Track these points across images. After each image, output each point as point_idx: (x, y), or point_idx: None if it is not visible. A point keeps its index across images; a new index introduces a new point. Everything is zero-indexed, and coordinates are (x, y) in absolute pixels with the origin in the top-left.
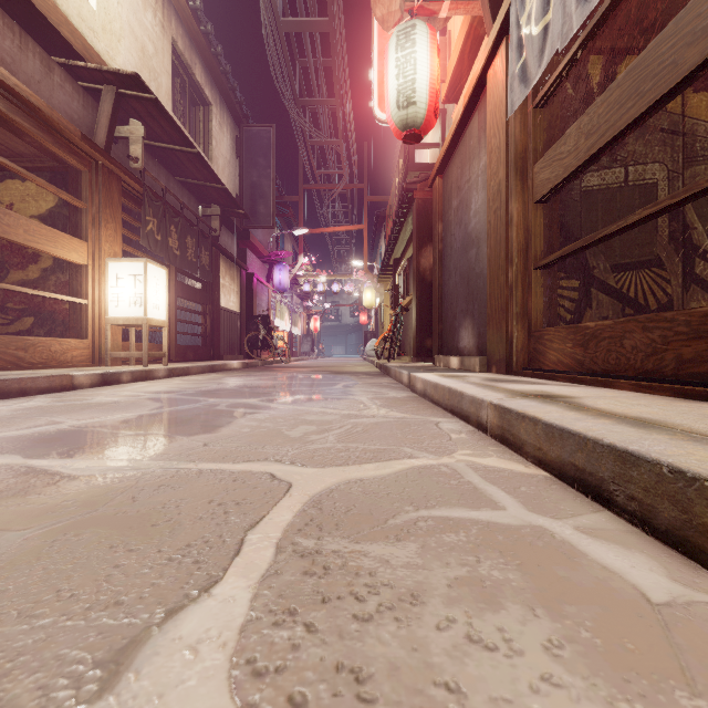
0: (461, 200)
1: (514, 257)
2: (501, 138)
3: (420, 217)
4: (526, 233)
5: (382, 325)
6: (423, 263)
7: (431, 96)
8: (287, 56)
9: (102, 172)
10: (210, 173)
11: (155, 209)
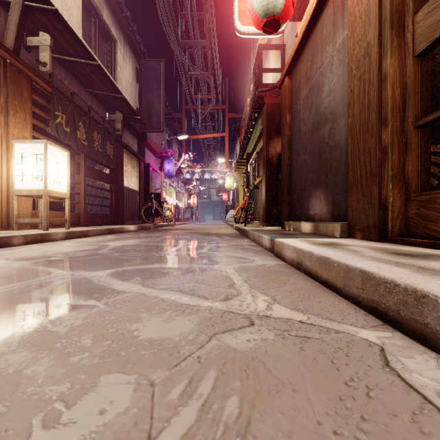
0: (312, 87)
1: (390, 116)
2: None
3: (269, 117)
4: (402, 91)
5: (237, 201)
6: (271, 152)
7: None
8: (170, 6)
9: (10, 69)
10: (111, 84)
11: (64, 107)
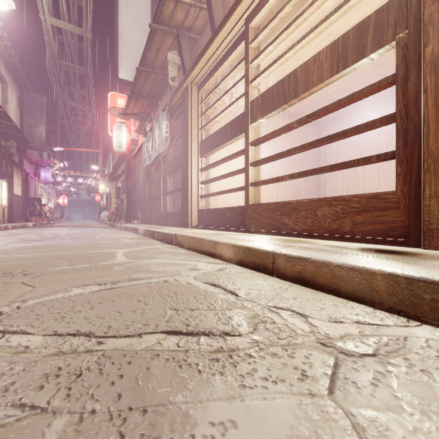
0: (138, 173)
1: (147, 196)
2: (144, 167)
3: (128, 166)
4: (149, 191)
5: (110, 204)
6: (129, 184)
7: (127, 146)
8: (59, 72)
9: None
10: (18, 131)
11: None
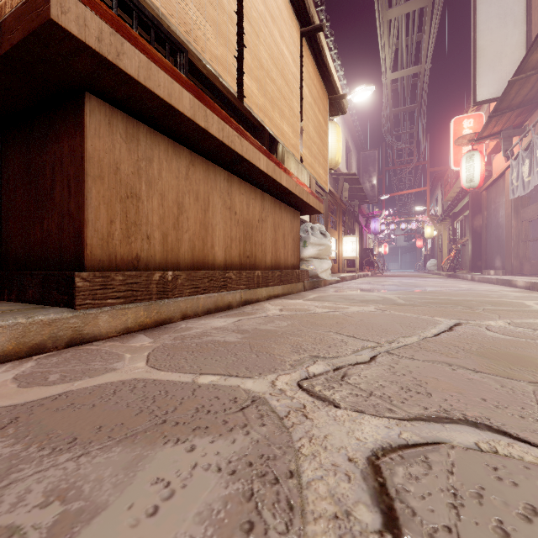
0: (495, 208)
1: (513, 238)
2: (509, 199)
3: (474, 201)
4: (518, 231)
5: (440, 250)
6: (475, 224)
7: (481, 177)
8: (391, 121)
9: (340, 206)
10: (362, 191)
11: (347, 213)
